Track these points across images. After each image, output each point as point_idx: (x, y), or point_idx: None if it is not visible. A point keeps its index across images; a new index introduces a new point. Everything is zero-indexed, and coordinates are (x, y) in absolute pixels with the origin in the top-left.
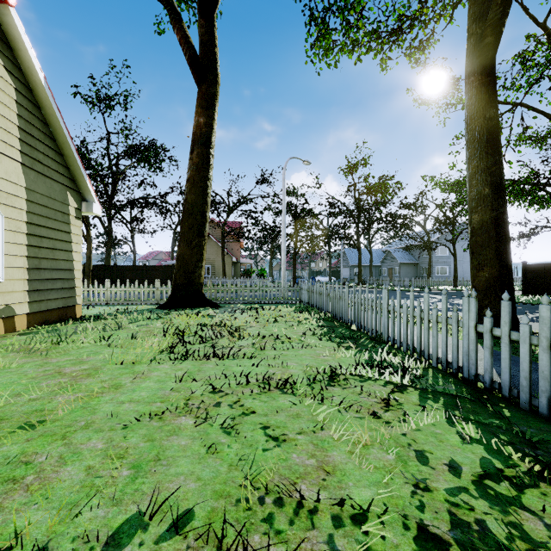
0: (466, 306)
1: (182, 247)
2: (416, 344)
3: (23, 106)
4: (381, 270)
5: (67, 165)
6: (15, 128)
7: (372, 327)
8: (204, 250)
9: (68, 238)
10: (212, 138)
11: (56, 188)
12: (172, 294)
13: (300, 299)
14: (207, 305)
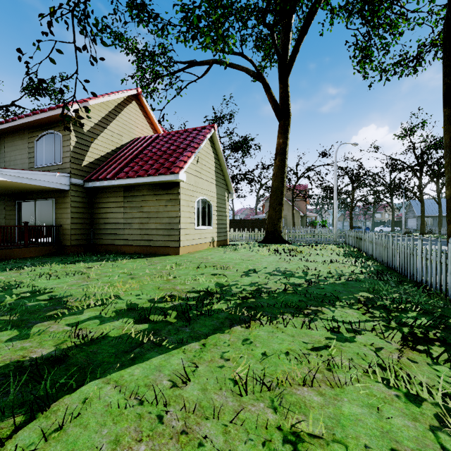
0: (390, 239)
1: (271, 211)
2: None
3: (216, 162)
4: None
5: (225, 179)
6: (214, 172)
7: (371, 253)
8: (282, 212)
9: (225, 211)
10: (286, 149)
11: (222, 190)
12: (266, 236)
13: (345, 242)
14: (283, 242)
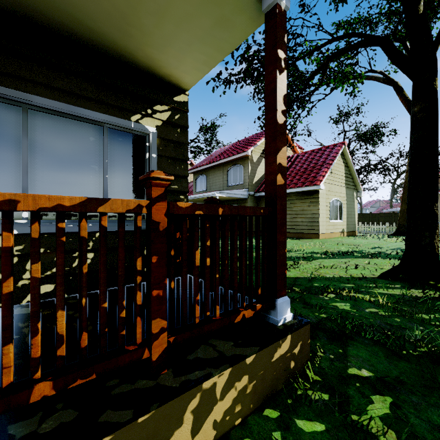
0: None
1: (403, 206)
2: None
3: (345, 169)
4: None
5: (353, 181)
6: (344, 177)
7: None
8: None
9: (354, 207)
10: None
11: (351, 190)
12: (397, 229)
13: None
14: None
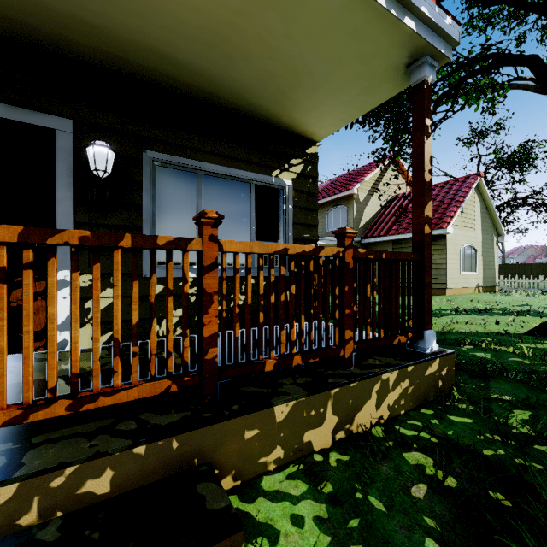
0: None
1: None
2: None
3: (481, 208)
4: None
5: (492, 222)
6: (479, 218)
7: None
8: None
9: (493, 255)
10: None
11: (489, 234)
12: None
13: None
14: None
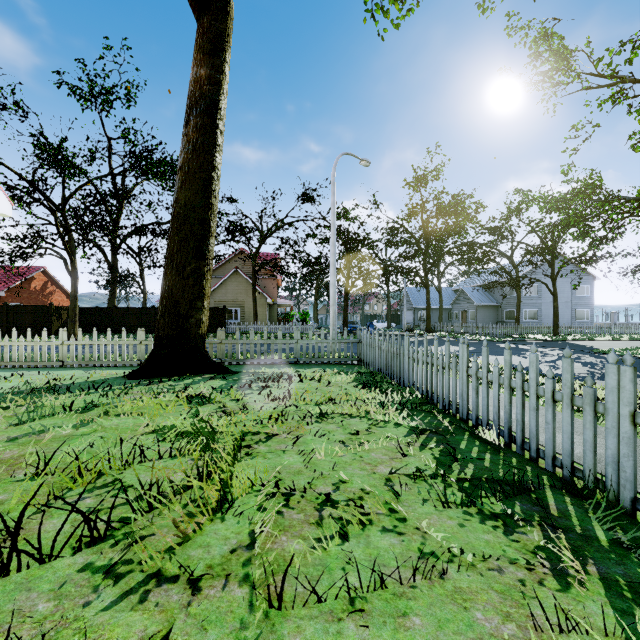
0: None
1: (169, 276)
2: None
3: None
4: (452, 314)
5: None
6: None
7: (554, 451)
8: (206, 282)
9: None
10: (220, 102)
11: None
12: (151, 352)
13: (358, 357)
14: (210, 370)
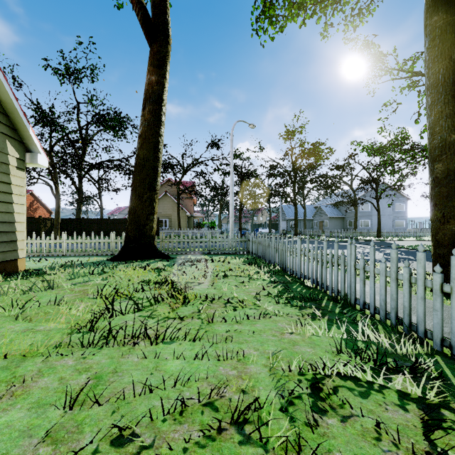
0: None
1: (134, 200)
2: (387, 308)
3: None
4: (313, 223)
5: (6, 112)
6: None
7: (332, 286)
8: (156, 204)
9: (7, 189)
10: (163, 96)
11: None
12: (124, 246)
13: (247, 249)
14: (158, 256)
